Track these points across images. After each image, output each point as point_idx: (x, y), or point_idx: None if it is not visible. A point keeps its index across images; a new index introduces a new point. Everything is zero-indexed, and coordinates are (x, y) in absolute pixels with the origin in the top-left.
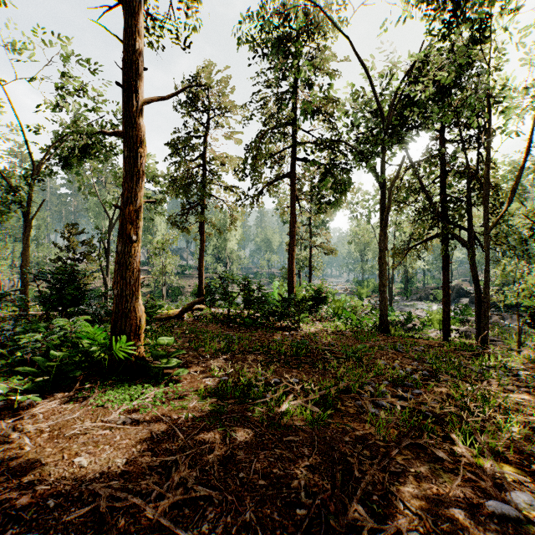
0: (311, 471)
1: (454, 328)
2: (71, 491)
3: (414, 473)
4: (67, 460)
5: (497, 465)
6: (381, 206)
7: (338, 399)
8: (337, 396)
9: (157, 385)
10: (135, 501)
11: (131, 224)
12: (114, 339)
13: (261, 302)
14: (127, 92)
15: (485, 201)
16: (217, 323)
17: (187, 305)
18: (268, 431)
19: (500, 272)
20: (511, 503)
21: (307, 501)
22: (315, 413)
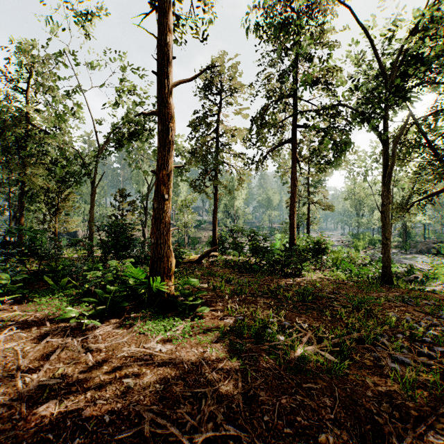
0: (336, 426)
1: None
2: (121, 410)
3: None
4: (118, 379)
5: None
6: (384, 162)
7: (353, 350)
8: (349, 345)
9: (185, 319)
10: (173, 430)
11: (164, 185)
12: (152, 279)
13: (266, 251)
14: (161, 78)
15: None
16: (229, 268)
17: (205, 252)
18: (287, 375)
19: None
20: None
21: None
22: (330, 361)
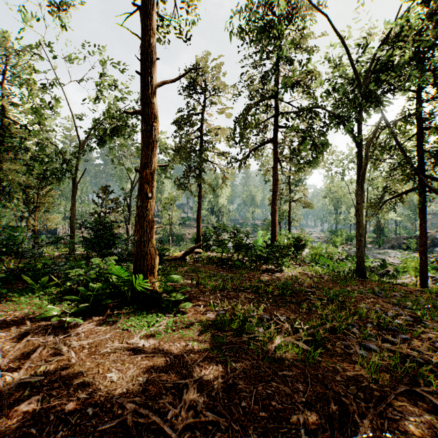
0: (307, 408)
1: (429, 275)
2: (105, 403)
3: (414, 422)
4: (101, 374)
5: None
6: (358, 163)
7: (326, 339)
8: (323, 335)
9: (168, 315)
10: (154, 418)
11: (148, 184)
12: (135, 276)
13: (249, 248)
14: (144, 79)
15: None
16: (213, 265)
17: (189, 249)
18: (264, 364)
19: None
20: None
21: None
22: (305, 350)
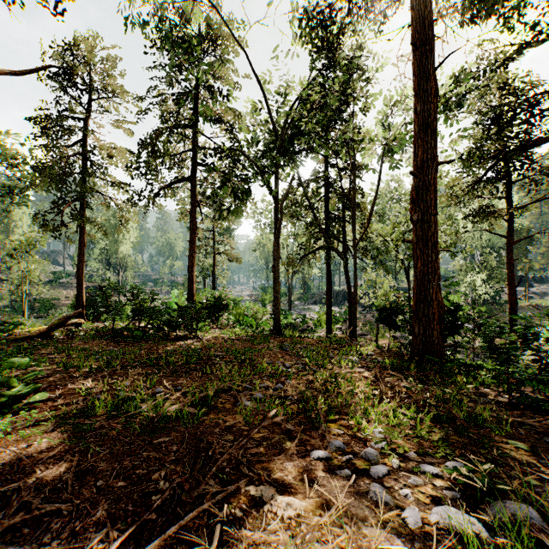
0: (175, 464)
1: (338, 326)
2: None
3: (265, 445)
4: None
5: (327, 425)
6: (275, 218)
7: (215, 398)
8: (218, 396)
9: (2, 416)
10: None
11: None
12: None
13: (153, 312)
14: None
15: (354, 221)
16: (99, 339)
17: (58, 320)
18: (138, 438)
19: (366, 278)
20: (327, 450)
21: (164, 488)
22: (193, 414)
